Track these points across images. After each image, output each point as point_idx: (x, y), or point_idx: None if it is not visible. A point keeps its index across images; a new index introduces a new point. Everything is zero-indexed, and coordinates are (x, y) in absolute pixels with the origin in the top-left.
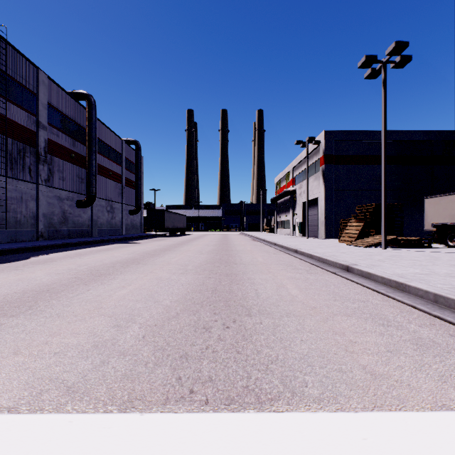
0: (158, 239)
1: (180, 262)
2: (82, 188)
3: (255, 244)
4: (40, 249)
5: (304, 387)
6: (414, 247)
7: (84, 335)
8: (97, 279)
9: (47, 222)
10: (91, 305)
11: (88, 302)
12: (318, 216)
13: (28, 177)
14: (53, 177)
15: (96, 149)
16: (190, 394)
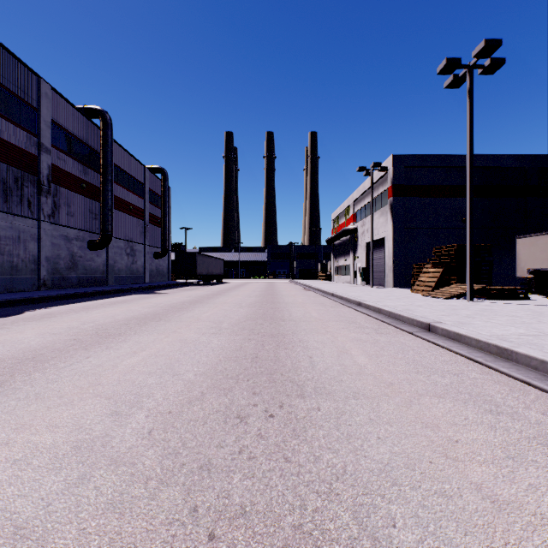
0: (188, 288)
1: (213, 318)
2: (96, 226)
3: (308, 295)
4: (39, 301)
5: (391, 528)
6: (507, 298)
7: (65, 428)
8: (103, 342)
9: (51, 267)
10: (86, 380)
11: (83, 375)
12: (385, 260)
13: (27, 212)
14: (59, 212)
15: (112, 178)
16: (209, 543)
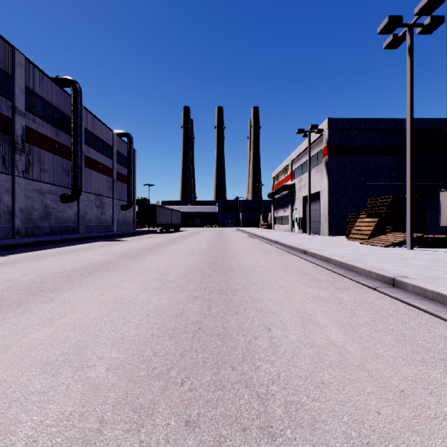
0: (149, 235)
1: (162, 268)
2: (68, 181)
3: (254, 242)
4: (4, 249)
5: None
6: (443, 246)
7: None
8: (24, 302)
9: (25, 217)
10: None
11: None
12: (321, 211)
13: (1, 167)
14: (33, 168)
15: (82, 139)
16: None
